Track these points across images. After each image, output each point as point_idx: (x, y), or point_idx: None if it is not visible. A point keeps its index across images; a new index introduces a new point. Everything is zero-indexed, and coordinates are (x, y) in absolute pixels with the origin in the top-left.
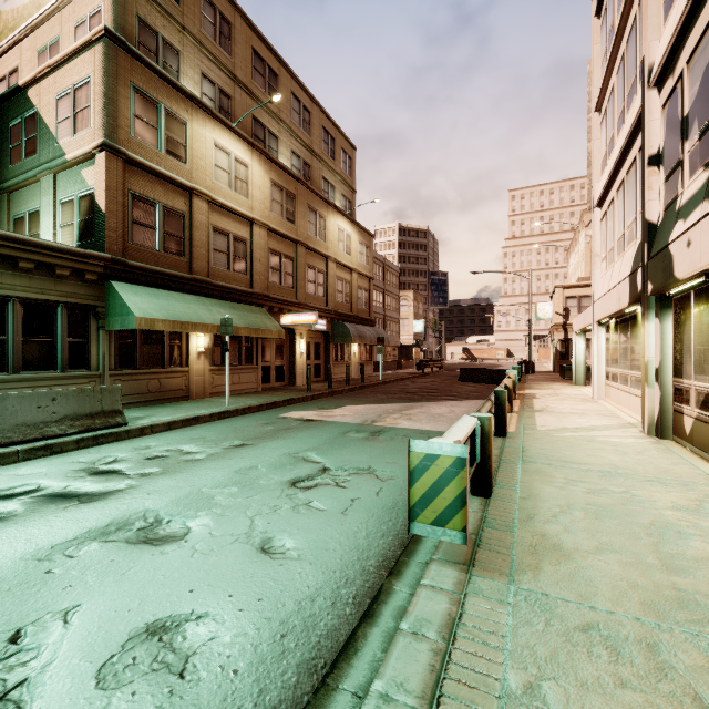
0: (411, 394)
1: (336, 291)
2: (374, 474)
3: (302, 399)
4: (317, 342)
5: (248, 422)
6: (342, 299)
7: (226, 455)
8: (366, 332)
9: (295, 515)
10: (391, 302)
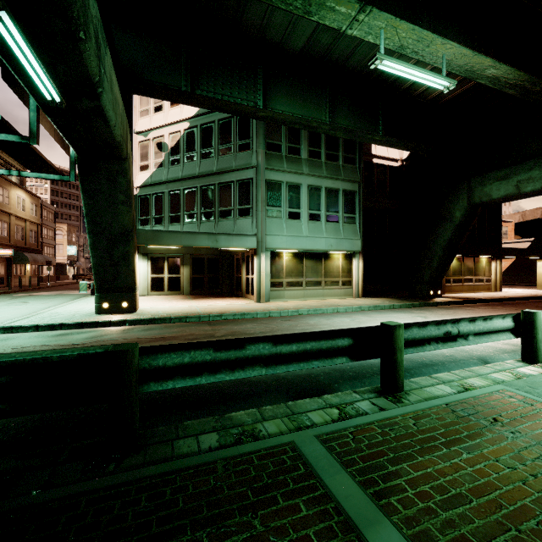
0: (72, 289)
1: (15, 233)
2: (68, 297)
3: (10, 292)
4: (2, 264)
5: (1, 297)
6: (20, 238)
7: (15, 299)
8: (38, 258)
9: (54, 300)
10: (48, 233)
